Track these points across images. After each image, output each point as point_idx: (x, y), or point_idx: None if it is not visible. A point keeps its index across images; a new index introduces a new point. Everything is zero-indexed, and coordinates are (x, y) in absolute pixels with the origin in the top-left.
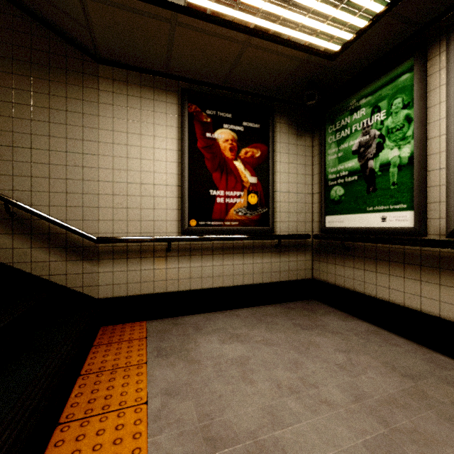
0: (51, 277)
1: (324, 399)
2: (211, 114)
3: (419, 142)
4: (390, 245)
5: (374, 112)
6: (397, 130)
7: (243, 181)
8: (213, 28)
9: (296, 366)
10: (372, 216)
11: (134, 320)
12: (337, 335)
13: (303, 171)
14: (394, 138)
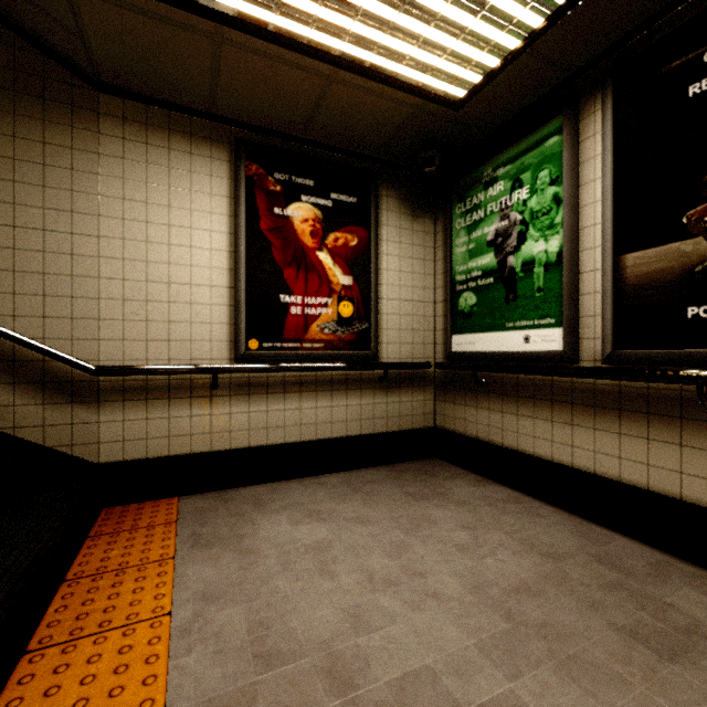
0: (17, 431)
1: (432, 591)
2: (281, 179)
3: (570, 233)
4: (535, 375)
5: (514, 187)
6: (543, 215)
7: (332, 282)
8: (280, 51)
9: (399, 550)
10: (512, 336)
11: (159, 496)
12: (463, 505)
13: (421, 269)
14: (539, 226)
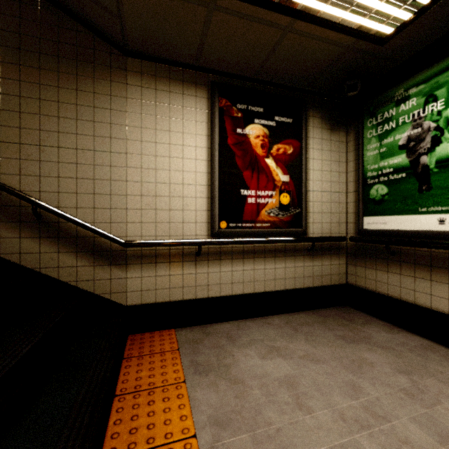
0: (78, 283)
1: (403, 437)
2: (241, 108)
3: None
4: None
5: (428, 102)
6: None
7: (275, 179)
8: (254, 11)
9: (354, 390)
10: (425, 218)
11: (162, 328)
12: (388, 350)
13: (337, 168)
14: None
